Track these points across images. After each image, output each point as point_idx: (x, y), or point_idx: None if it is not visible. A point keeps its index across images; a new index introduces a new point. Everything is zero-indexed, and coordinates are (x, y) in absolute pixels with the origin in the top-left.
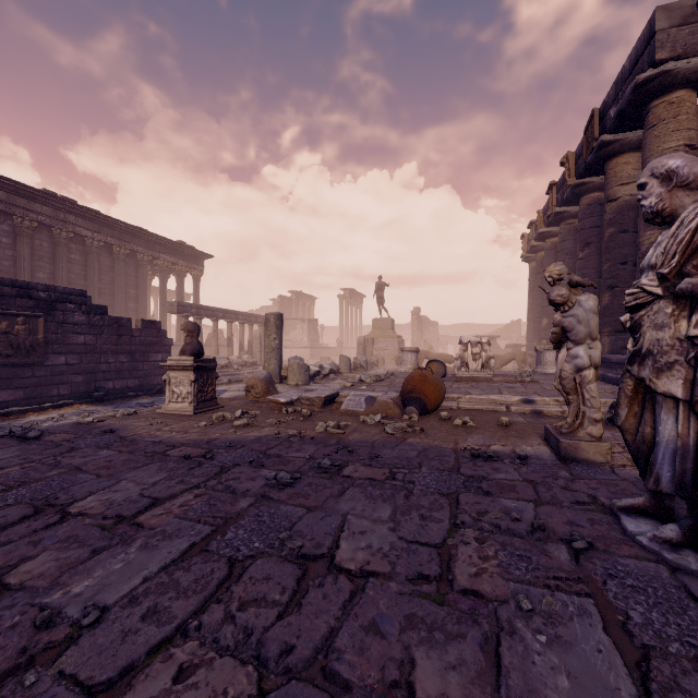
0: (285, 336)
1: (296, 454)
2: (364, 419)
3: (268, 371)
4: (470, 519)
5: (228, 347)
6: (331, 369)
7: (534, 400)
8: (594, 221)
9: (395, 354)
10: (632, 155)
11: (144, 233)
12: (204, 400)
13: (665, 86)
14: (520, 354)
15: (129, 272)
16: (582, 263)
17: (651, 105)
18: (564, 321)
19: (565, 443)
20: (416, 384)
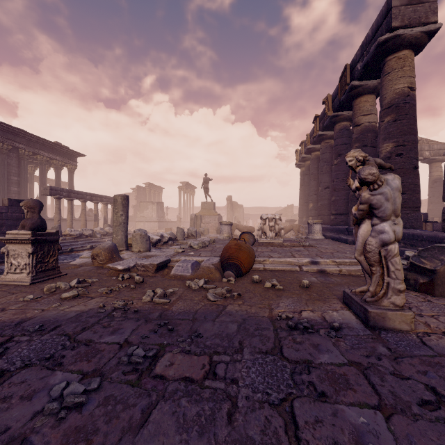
0: (140, 213)
1: (110, 337)
2: (189, 284)
3: (116, 240)
4: None
5: (94, 221)
6: (169, 237)
7: (319, 262)
8: (344, 140)
9: (216, 226)
10: (369, 96)
11: (25, 134)
12: (44, 270)
13: (396, 46)
14: (296, 226)
15: (11, 163)
16: (336, 167)
17: (387, 59)
18: (372, 198)
19: (374, 313)
20: (232, 252)
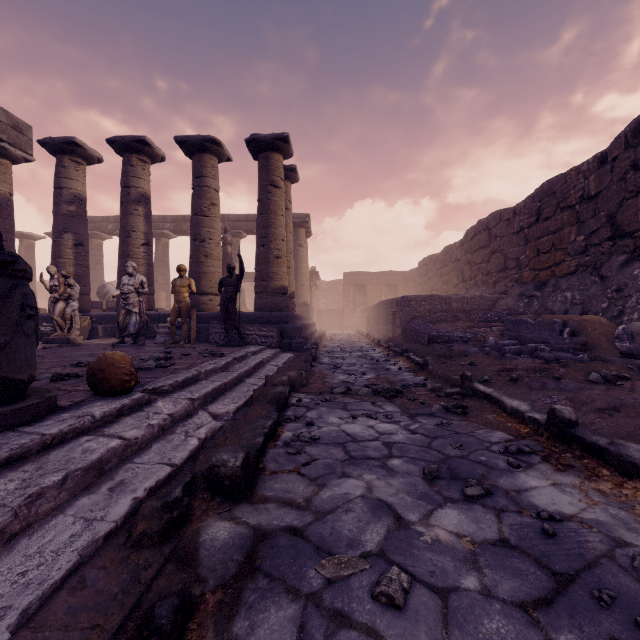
0: None
1: None
2: None
3: None
4: (102, 349)
5: None
6: None
7: None
8: None
9: None
10: None
11: None
12: None
13: (2, 154)
14: None
15: None
16: None
17: None
18: (72, 292)
19: (72, 338)
20: None
